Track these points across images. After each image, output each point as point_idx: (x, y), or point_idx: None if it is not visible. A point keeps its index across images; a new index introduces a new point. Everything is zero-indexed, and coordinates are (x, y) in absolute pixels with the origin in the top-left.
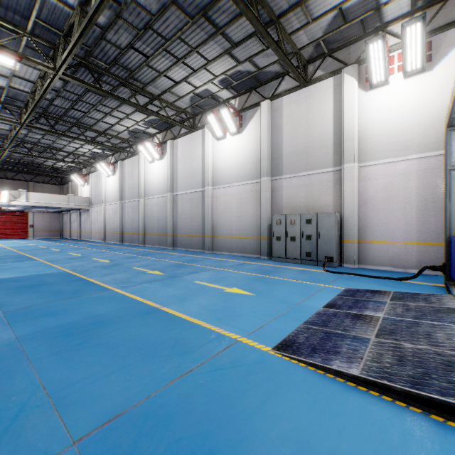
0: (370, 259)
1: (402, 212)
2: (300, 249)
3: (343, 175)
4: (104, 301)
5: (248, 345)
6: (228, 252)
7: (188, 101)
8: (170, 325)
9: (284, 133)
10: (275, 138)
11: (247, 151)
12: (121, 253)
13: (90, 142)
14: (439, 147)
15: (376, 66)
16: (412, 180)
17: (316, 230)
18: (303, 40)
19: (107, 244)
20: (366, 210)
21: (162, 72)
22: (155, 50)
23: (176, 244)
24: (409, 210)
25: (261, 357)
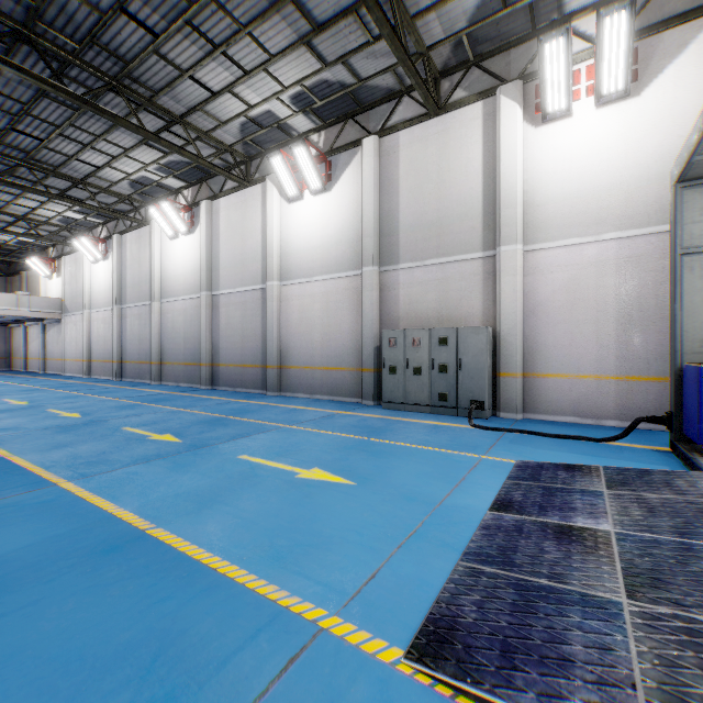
0: (541, 403)
1: (592, 327)
2: (429, 389)
3: (498, 264)
4: (21, 518)
5: (346, 643)
6: (307, 394)
7: (236, 131)
8: (158, 585)
9: (402, 192)
10: (387, 200)
11: (340, 222)
12: (112, 398)
13: (55, 197)
14: (651, 221)
15: (553, 83)
16: (609, 274)
17: (456, 356)
18: (434, 32)
19: (92, 382)
20: (536, 323)
21: (186, 69)
22: (169, 24)
23: (217, 380)
24: (603, 323)
25: (382, 693)
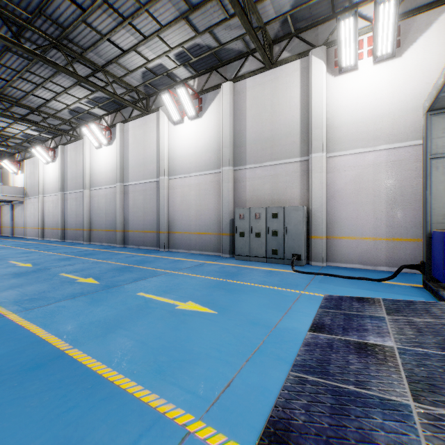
0: (338, 256)
1: (371, 206)
2: (265, 247)
3: (310, 165)
4: None
5: (207, 444)
6: (186, 250)
7: (139, 77)
8: (67, 396)
9: (248, 118)
10: (238, 124)
11: (207, 138)
12: (56, 253)
13: (18, 119)
14: (409, 138)
15: (346, 48)
16: (382, 172)
17: (283, 225)
18: (269, 13)
19: (44, 242)
20: (334, 204)
21: (105, 34)
22: (93, 2)
23: (127, 241)
24: (378, 203)
25: None
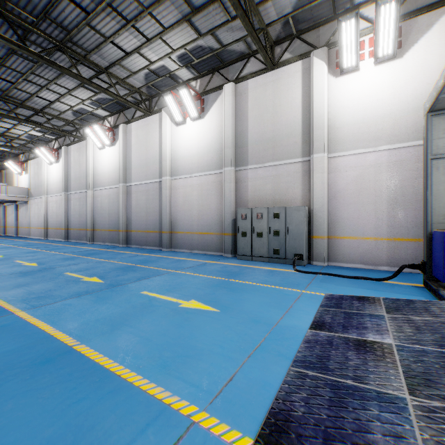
0: (339, 256)
1: (372, 206)
2: (267, 246)
3: (312, 166)
4: None
5: (211, 433)
6: (188, 250)
7: (142, 78)
8: (77, 389)
9: (250, 119)
10: (240, 124)
11: (210, 139)
12: (60, 253)
13: (23, 121)
14: (410, 138)
15: (347, 49)
16: (383, 172)
17: (285, 225)
18: (271, 14)
19: (48, 242)
20: (336, 204)
21: (108, 37)
22: (97, 5)
23: (130, 241)
24: (379, 203)
25: None
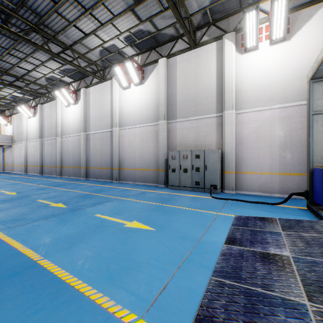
0: (244, 186)
1: (268, 150)
2: (191, 179)
3: (224, 119)
4: None
5: None
6: (132, 182)
7: (97, 54)
8: (37, 299)
9: (178, 85)
10: (170, 89)
11: (148, 99)
12: (35, 184)
13: (7, 85)
14: (295, 99)
15: (250, 33)
16: (276, 124)
17: (204, 164)
18: (193, 7)
19: (27, 176)
20: (241, 148)
21: (71, 21)
22: None
23: (89, 175)
24: (273, 147)
25: None
